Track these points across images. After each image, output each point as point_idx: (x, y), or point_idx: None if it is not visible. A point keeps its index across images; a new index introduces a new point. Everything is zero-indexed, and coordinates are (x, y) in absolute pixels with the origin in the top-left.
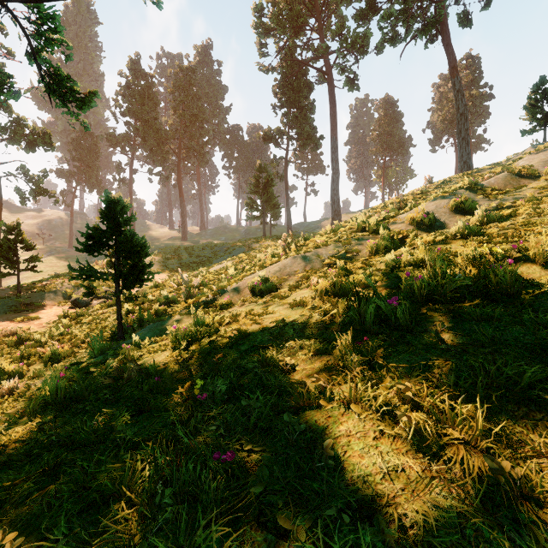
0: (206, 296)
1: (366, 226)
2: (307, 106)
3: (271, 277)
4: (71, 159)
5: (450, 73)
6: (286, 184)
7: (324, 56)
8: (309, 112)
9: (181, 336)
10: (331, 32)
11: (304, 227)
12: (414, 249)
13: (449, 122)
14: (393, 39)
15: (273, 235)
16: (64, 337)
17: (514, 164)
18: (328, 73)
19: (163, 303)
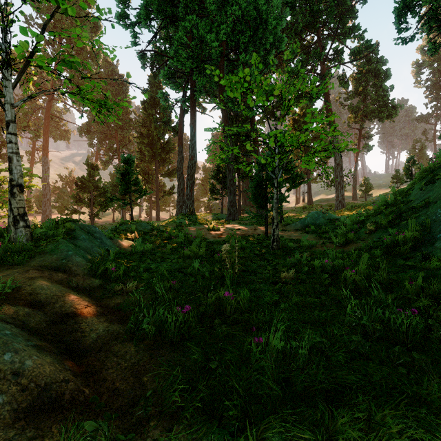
0: None
1: None
2: None
3: None
4: None
5: None
6: (434, 145)
7: None
8: None
9: None
10: None
11: None
12: None
13: None
14: None
15: None
16: None
17: None
18: None
19: None
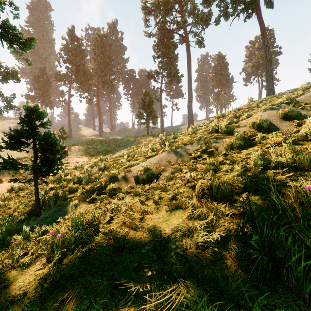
0: (100, 184)
1: (219, 129)
2: (173, 57)
3: (151, 168)
4: (34, 88)
5: (261, 35)
6: (161, 103)
7: (183, 27)
8: (174, 60)
9: (55, 244)
10: (188, 12)
11: (171, 129)
12: (267, 148)
13: (255, 68)
14: (226, 14)
15: (153, 134)
16: (0, 210)
17: (310, 88)
18: (186, 37)
19: (76, 182)
